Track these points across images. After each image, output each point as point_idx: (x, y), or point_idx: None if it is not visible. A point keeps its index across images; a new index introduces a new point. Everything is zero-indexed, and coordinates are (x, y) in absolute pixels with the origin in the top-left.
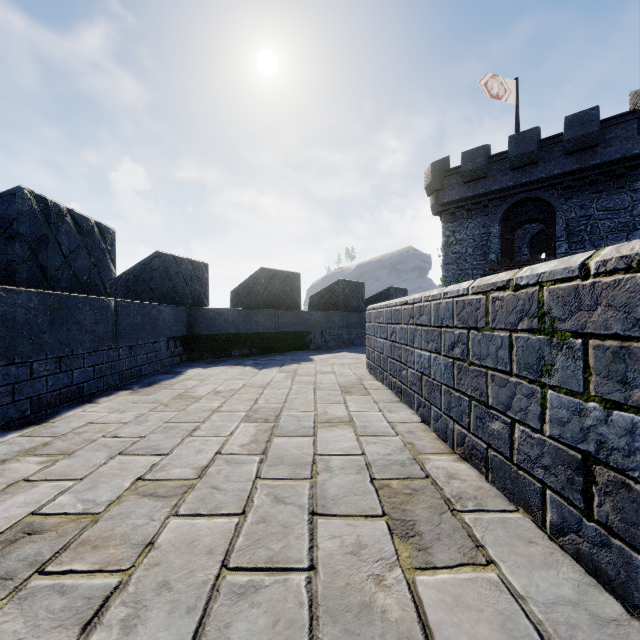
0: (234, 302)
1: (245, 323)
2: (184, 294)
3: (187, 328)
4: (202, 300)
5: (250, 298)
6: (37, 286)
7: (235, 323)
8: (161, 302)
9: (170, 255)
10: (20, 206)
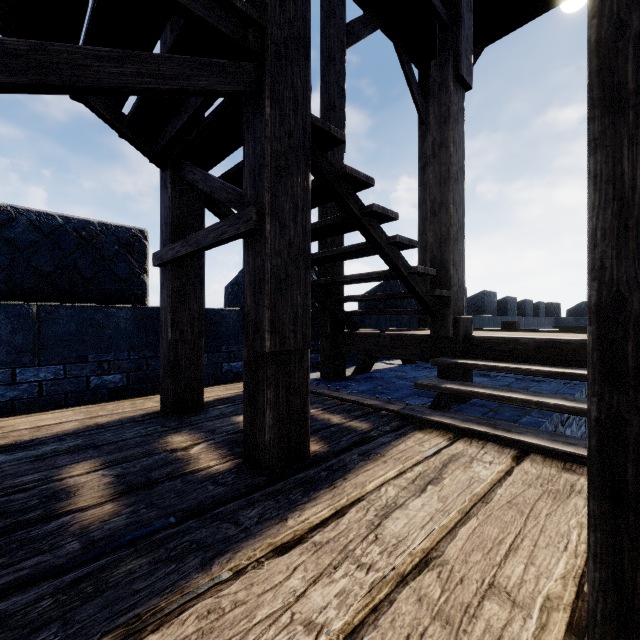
0: (568, 314)
1: (575, 322)
2: (553, 313)
3: (555, 324)
4: (558, 315)
5: (576, 313)
6: (540, 316)
7: (571, 322)
8: (548, 316)
9: (550, 303)
10: (539, 304)
